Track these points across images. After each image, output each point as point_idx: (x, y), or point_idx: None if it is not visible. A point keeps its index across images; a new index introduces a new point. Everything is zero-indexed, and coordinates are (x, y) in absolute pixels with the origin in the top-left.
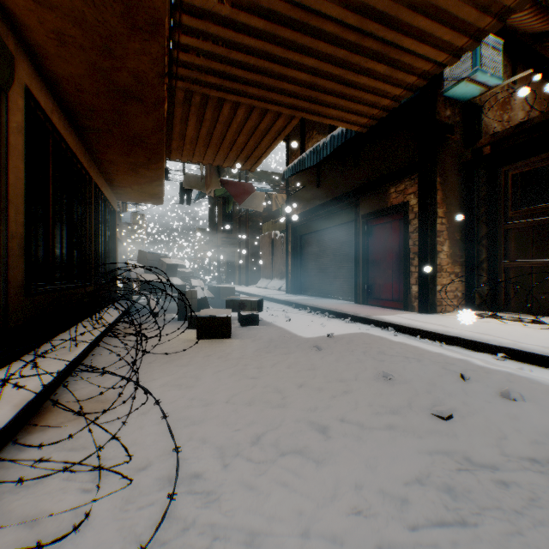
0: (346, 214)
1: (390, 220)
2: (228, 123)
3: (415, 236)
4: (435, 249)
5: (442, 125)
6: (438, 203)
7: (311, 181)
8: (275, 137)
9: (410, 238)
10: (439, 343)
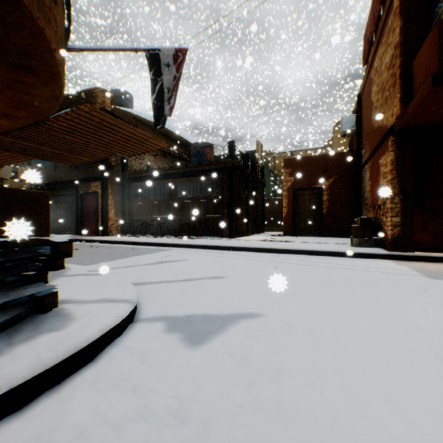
0: (73, 190)
1: (92, 197)
2: (0, 153)
3: (101, 206)
4: (108, 211)
5: (110, 165)
6: (110, 194)
7: (52, 166)
8: (27, 159)
9: (99, 206)
10: (98, 243)
